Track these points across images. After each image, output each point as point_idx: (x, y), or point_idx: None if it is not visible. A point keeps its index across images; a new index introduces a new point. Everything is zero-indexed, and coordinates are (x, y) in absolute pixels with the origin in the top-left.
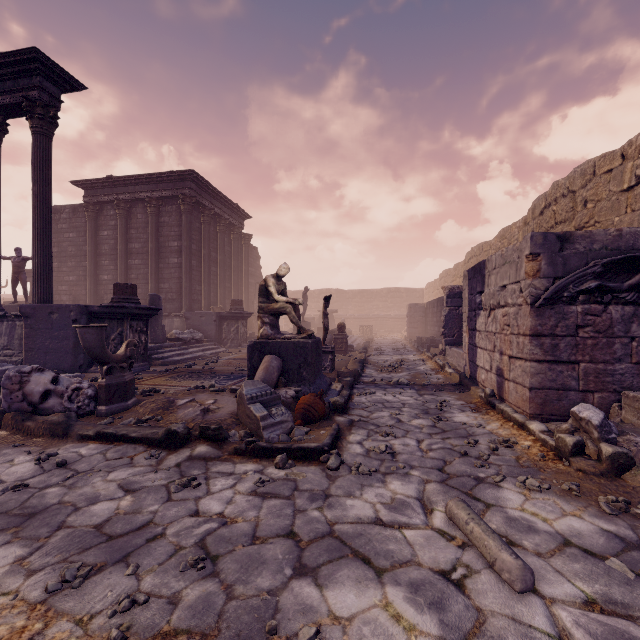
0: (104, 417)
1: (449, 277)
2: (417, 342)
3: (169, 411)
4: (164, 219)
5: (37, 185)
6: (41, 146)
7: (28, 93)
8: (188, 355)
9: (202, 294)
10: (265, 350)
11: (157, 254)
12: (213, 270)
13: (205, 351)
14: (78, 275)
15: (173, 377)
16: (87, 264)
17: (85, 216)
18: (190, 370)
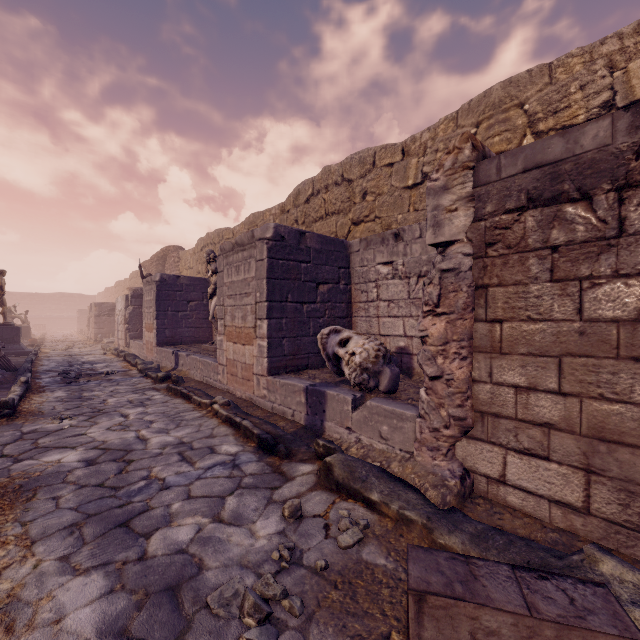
0: None
1: (109, 293)
2: (80, 332)
3: None
4: None
5: None
6: None
7: None
8: None
9: None
10: None
11: None
12: None
13: None
14: None
15: None
16: None
17: None
18: None
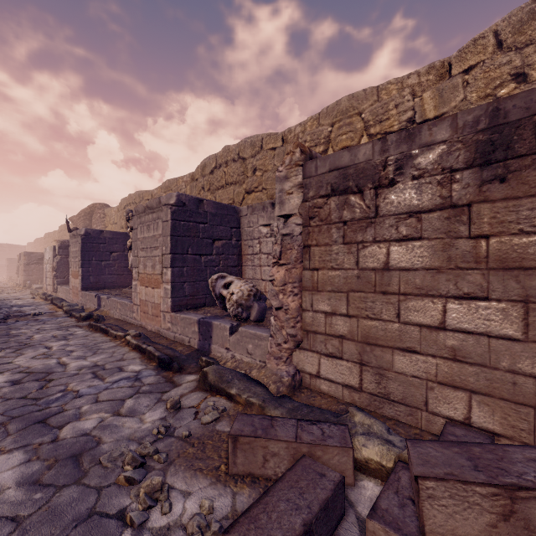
0: None
1: (39, 243)
2: (9, 279)
3: None
4: None
5: None
6: None
7: None
8: None
9: None
10: None
11: None
12: None
13: None
14: None
15: None
16: None
17: None
18: None
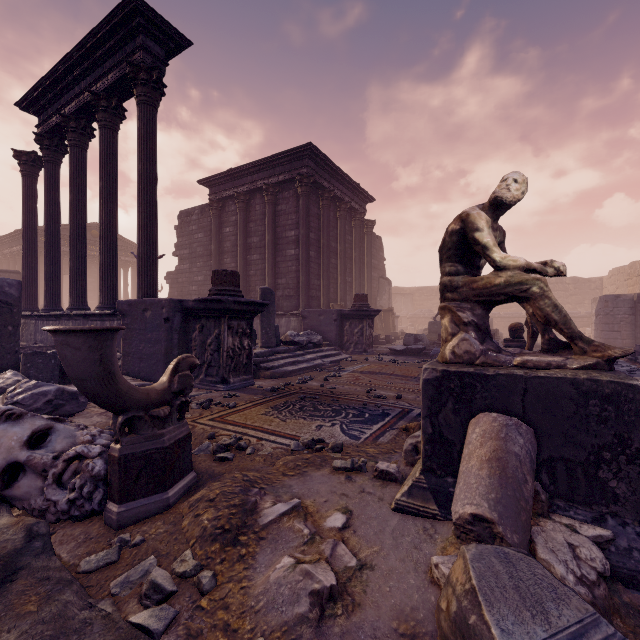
0: (114, 530)
1: None
2: None
3: (236, 549)
4: (281, 207)
5: (141, 163)
6: (145, 117)
7: (132, 58)
8: (303, 363)
9: (321, 290)
10: (474, 396)
11: (274, 247)
12: (332, 262)
13: (324, 358)
14: (205, 275)
15: (277, 407)
16: (212, 263)
17: (210, 215)
18: (303, 391)
